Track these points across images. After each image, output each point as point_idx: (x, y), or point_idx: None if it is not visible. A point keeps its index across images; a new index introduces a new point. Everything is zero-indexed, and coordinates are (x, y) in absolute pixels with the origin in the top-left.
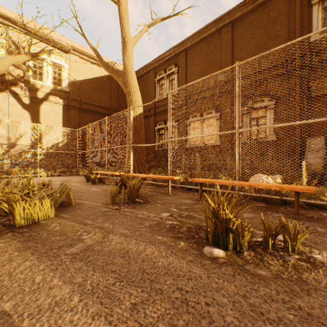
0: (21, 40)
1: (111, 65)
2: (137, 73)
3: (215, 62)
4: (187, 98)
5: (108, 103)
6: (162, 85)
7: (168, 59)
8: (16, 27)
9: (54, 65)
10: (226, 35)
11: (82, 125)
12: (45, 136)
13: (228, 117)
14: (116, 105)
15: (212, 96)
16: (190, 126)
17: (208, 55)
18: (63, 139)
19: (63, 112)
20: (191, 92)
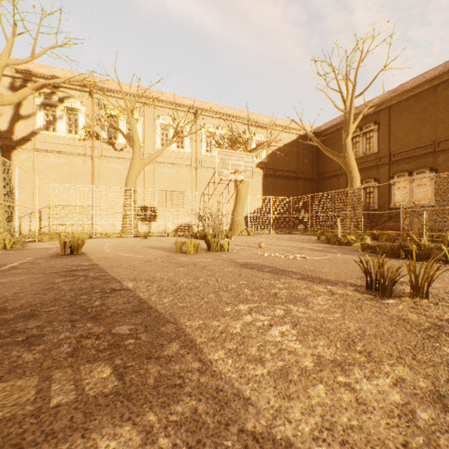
0: (238, 129)
1: (298, 130)
2: (323, 132)
3: (429, 119)
4: (390, 157)
5: (295, 166)
6: (355, 142)
7: (365, 116)
8: (236, 121)
9: (256, 142)
10: (443, 92)
11: (275, 190)
12: (251, 202)
13: (446, 177)
14: (302, 167)
15: (425, 155)
16: (394, 186)
17: (418, 112)
18: (262, 204)
19: (262, 181)
20: (396, 151)
